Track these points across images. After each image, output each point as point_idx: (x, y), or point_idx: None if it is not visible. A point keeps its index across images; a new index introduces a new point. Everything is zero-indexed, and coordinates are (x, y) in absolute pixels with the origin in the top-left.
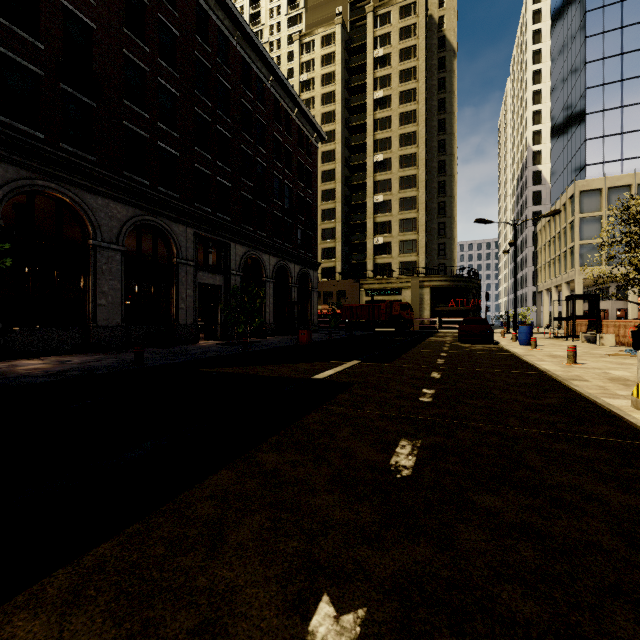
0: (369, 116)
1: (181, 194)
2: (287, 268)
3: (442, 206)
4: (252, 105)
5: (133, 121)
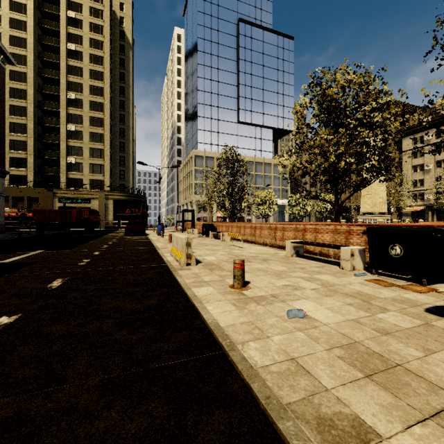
0: (62, 59)
1: None
2: None
3: (122, 145)
4: None
5: None
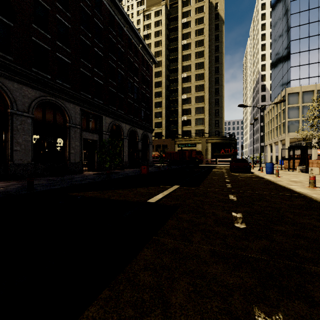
0: (179, 53)
1: (71, 85)
2: (136, 131)
3: (217, 101)
4: (115, 39)
5: (39, 38)
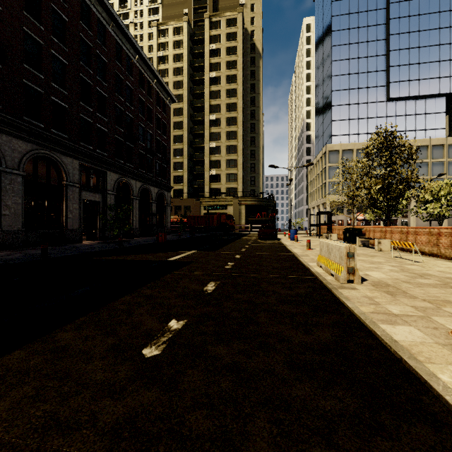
0: (206, 88)
1: (69, 135)
2: (149, 190)
3: (253, 153)
4: (123, 74)
5: (31, 80)
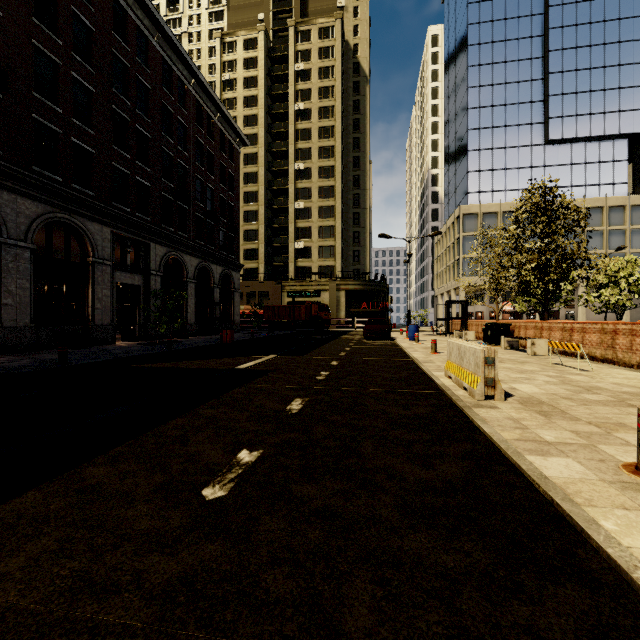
0: (291, 125)
1: (97, 192)
2: (209, 269)
3: (357, 217)
4: (173, 106)
5: (43, 114)
